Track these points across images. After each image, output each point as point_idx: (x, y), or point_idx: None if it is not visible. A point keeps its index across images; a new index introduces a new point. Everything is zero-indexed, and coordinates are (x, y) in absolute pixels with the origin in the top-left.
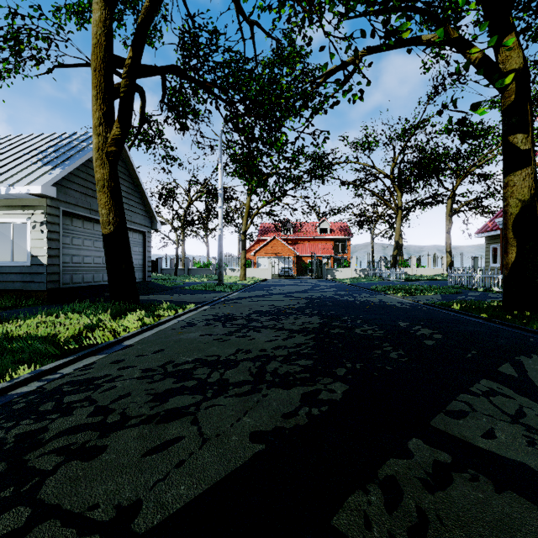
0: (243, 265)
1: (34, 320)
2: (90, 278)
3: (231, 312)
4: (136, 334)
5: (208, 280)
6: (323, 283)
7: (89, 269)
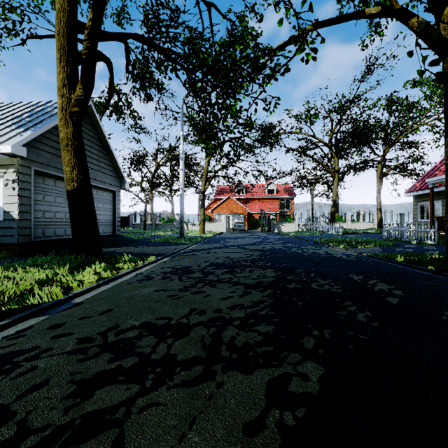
0: (202, 220)
1: None
2: (62, 232)
3: (189, 264)
4: (90, 289)
5: (172, 233)
6: (271, 236)
7: (61, 224)
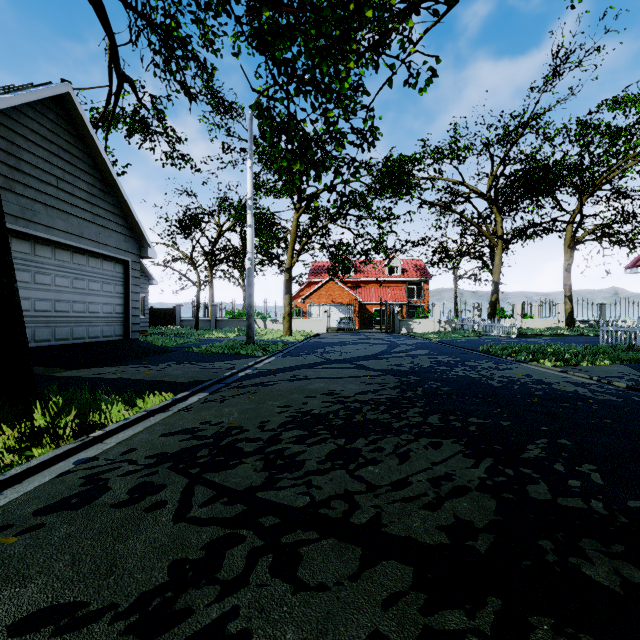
0: (287, 314)
1: None
2: None
3: (239, 418)
4: None
5: (239, 335)
6: (400, 340)
7: None
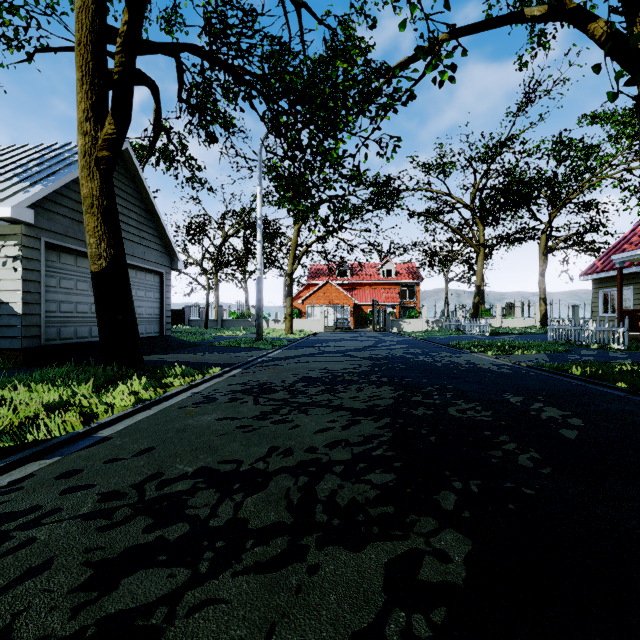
0: (289, 315)
1: None
2: (86, 332)
3: (269, 379)
4: (123, 416)
5: (246, 334)
6: (388, 338)
7: (84, 320)
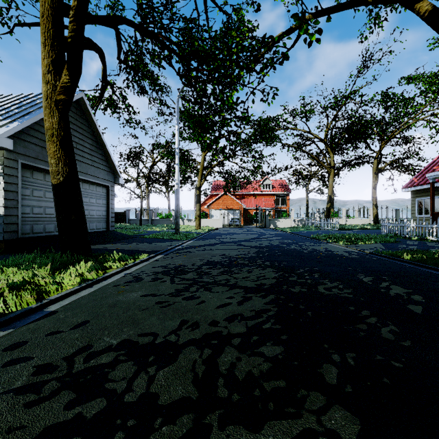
0: (198, 216)
1: None
2: (52, 228)
3: (183, 263)
4: (70, 293)
5: (168, 229)
6: (267, 232)
7: (51, 219)
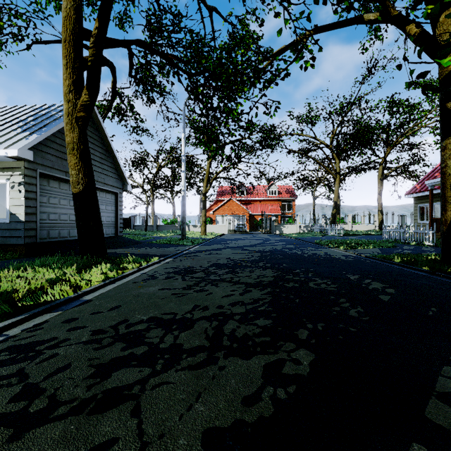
0: (203, 222)
1: (0, 274)
2: (66, 233)
3: (191, 265)
4: (98, 288)
5: (174, 235)
6: (272, 238)
7: (65, 225)
